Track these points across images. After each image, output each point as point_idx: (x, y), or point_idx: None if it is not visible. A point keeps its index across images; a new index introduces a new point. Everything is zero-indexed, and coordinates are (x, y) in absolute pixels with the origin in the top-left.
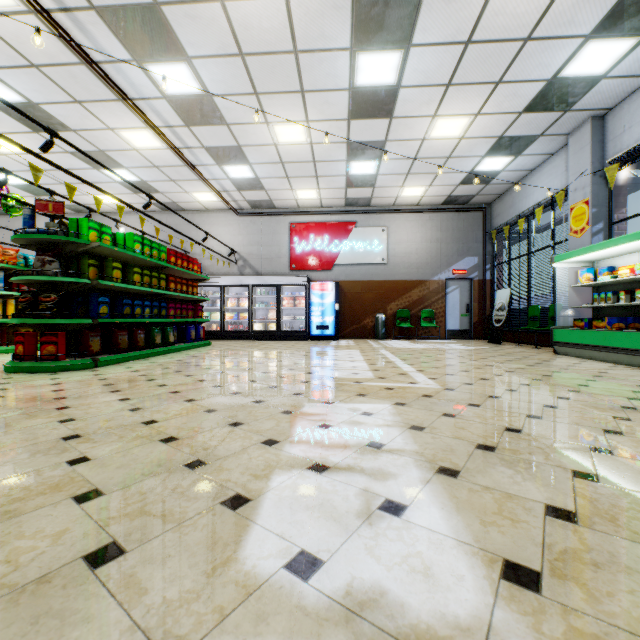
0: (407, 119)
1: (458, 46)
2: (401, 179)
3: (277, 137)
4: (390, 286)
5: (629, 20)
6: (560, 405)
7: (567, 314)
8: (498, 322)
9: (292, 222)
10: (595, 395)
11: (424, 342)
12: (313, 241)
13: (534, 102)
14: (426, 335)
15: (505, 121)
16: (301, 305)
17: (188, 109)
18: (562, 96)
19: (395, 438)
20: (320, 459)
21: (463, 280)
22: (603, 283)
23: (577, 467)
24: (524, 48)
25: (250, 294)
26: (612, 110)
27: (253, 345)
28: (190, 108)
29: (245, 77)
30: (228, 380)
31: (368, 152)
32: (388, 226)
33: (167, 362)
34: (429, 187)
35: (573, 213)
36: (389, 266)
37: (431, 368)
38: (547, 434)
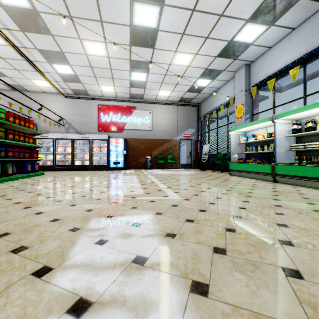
0: (162, 51)
1: (189, 11)
2: (159, 85)
3: (87, 50)
4: (153, 141)
5: (264, 16)
6: (246, 207)
7: (235, 156)
8: (204, 160)
9: (99, 104)
10: (259, 198)
11: (170, 170)
12: (111, 115)
13: (222, 52)
14: (171, 167)
15: (209, 60)
16: (104, 151)
17: (21, 18)
18: (234, 51)
19: (155, 249)
20: (85, 290)
21: (188, 140)
22: (250, 142)
23: (283, 263)
24: (220, 20)
25: (73, 144)
26: (253, 62)
27: (73, 174)
28: (23, 18)
29: (62, 3)
30: (40, 201)
31: (141, 67)
32: (152, 110)
33: (0, 188)
34: (172, 91)
35: (237, 109)
36: (153, 131)
37: (175, 185)
38: (250, 231)
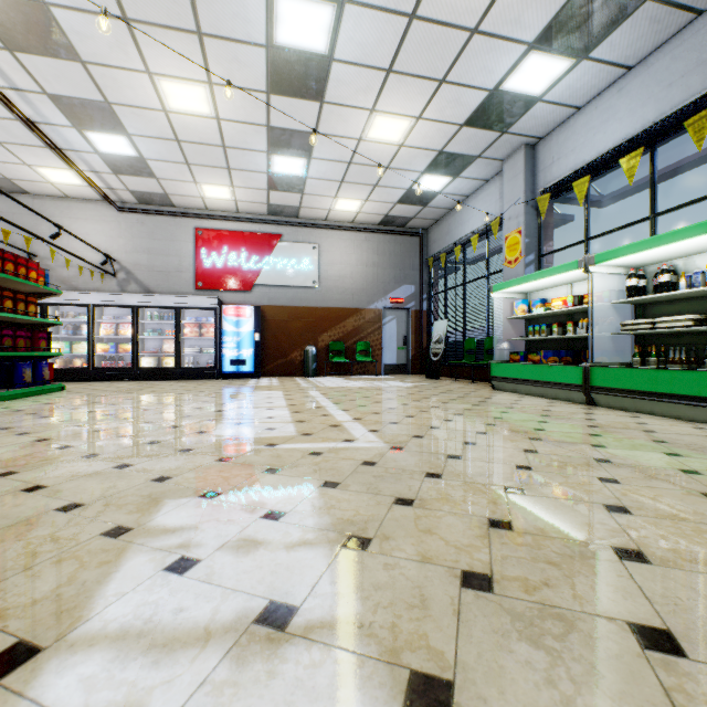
0: (341, 108)
1: (401, 18)
2: (334, 187)
3: (167, 99)
4: (322, 314)
5: (568, 36)
6: (533, 464)
7: (503, 347)
8: (436, 356)
9: (198, 227)
10: (559, 443)
11: (360, 379)
12: (227, 254)
13: (475, 115)
14: (362, 370)
15: (446, 133)
16: (210, 334)
17: (5, 18)
18: (501, 114)
19: (319, 582)
20: None
21: (400, 310)
22: (537, 315)
23: (630, 612)
24: (471, 42)
25: (135, 318)
26: (543, 140)
27: (135, 388)
28: (9, 17)
29: None
30: (42, 457)
31: (294, 145)
32: (320, 243)
33: None
34: (365, 202)
35: (508, 242)
36: (321, 290)
37: (371, 414)
38: (547, 527)
